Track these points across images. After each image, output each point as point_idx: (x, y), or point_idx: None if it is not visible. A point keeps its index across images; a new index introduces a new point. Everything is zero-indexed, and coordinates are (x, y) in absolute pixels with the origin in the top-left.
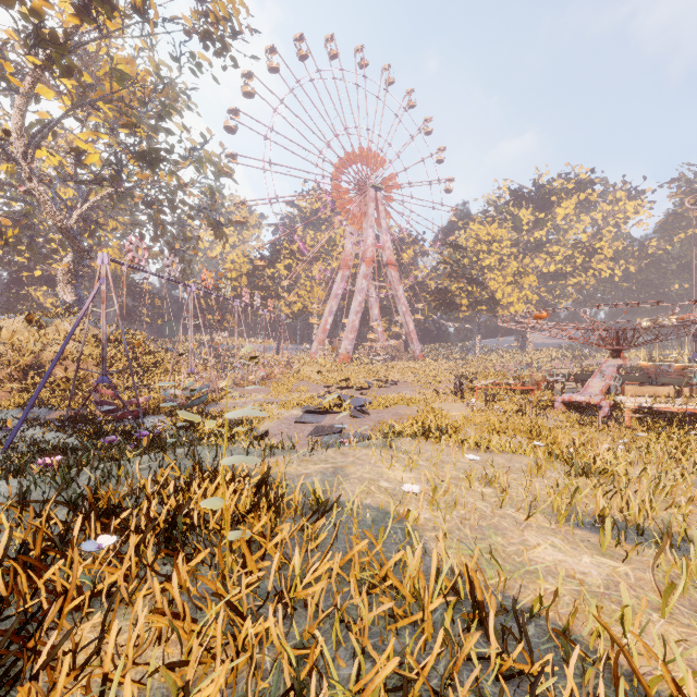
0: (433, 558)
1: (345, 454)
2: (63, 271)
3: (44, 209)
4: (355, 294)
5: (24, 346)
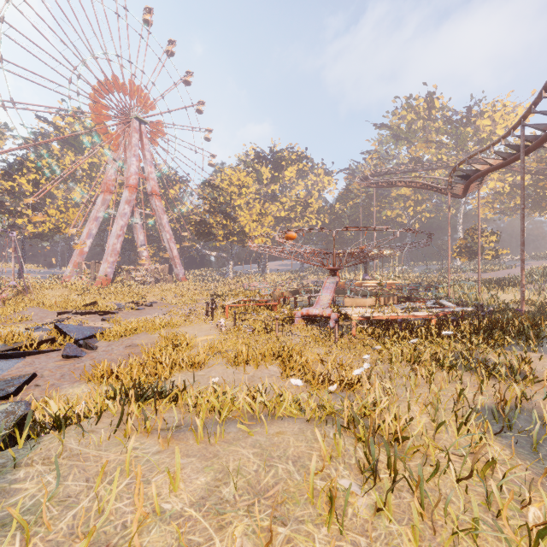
0: None
1: None
2: None
3: None
4: (117, 218)
5: None
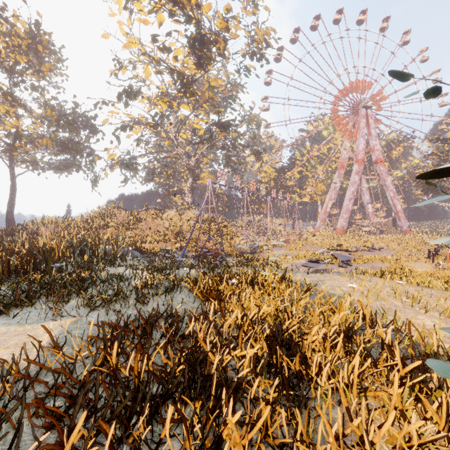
0: (348, 299)
1: (325, 276)
2: (187, 187)
3: (182, 160)
4: (349, 186)
5: (176, 223)
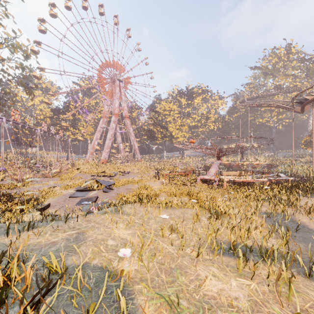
0: None
1: (89, 220)
2: None
3: None
4: (109, 130)
5: None
